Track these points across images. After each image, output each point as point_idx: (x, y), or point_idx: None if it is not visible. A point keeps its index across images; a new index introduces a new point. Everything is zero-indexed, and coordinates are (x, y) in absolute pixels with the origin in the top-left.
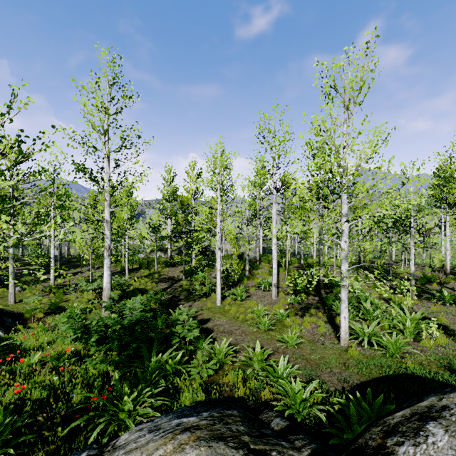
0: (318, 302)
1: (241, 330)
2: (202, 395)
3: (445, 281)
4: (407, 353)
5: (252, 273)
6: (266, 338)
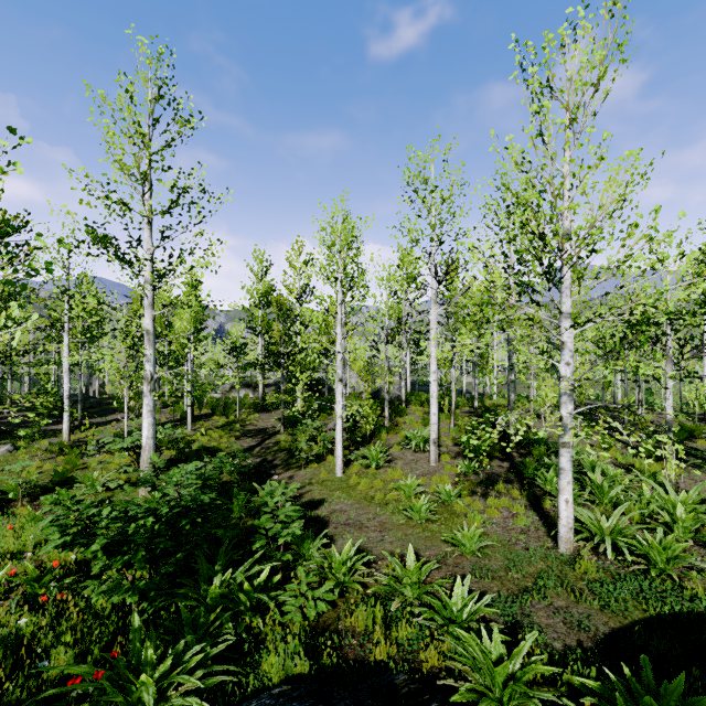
0: (508, 471)
1: (379, 522)
2: (304, 663)
3: None
4: (686, 569)
5: (395, 422)
6: (422, 537)
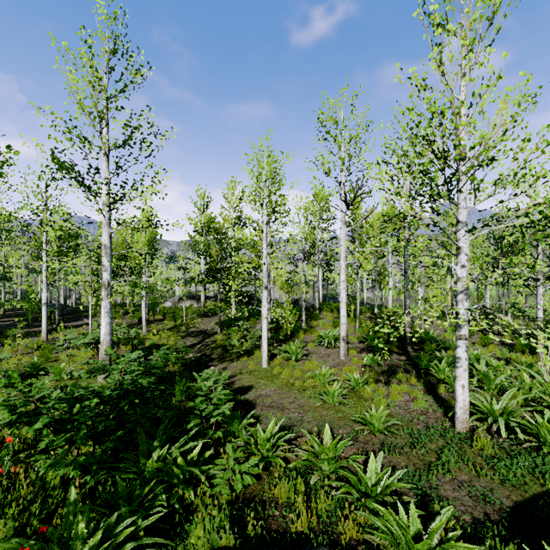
0: (405, 363)
1: (298, 405)
2: (229, 537)
3: None
4: None
5: (310, 324)
6: (336, 417)
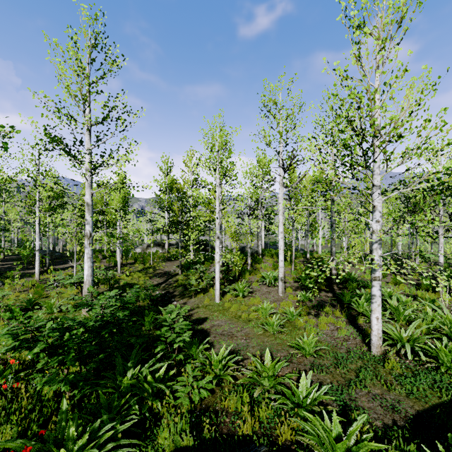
0: (332, 299)
1: (244, 333)
2: (189, 438)
3: None
4: None
5: (254, 267)
6: (275, 343)
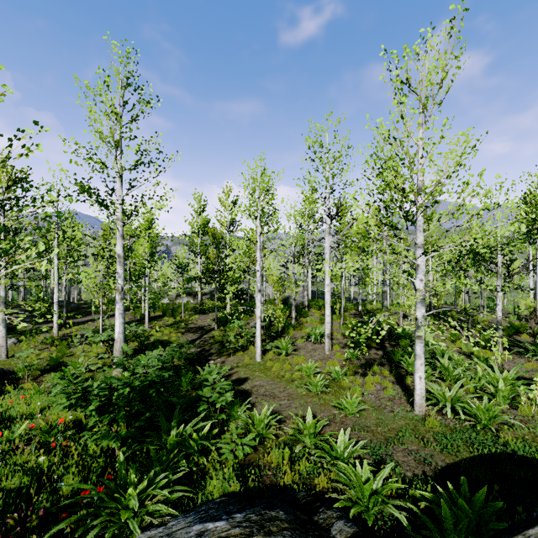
0: (382, 357)
1: (287, 393)
2: (236, 484)
3: (537, 331)
4: (502, 424)
5: (299, 321)
6: (318, 404)
